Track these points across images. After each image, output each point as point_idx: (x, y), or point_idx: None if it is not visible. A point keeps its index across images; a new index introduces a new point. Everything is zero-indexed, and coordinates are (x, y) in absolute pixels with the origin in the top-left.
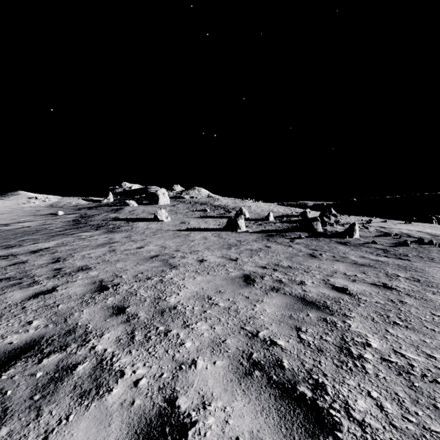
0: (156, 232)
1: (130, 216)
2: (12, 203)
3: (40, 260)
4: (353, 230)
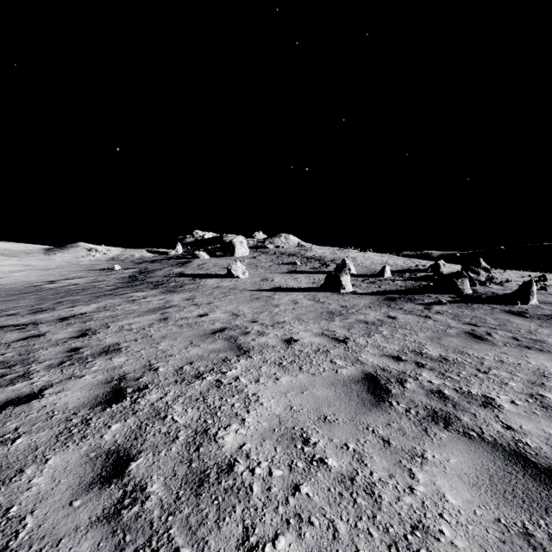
0: (228, 292)
1: (199, 271)
2: (71, 257)
3: (62, 332)
4: (529, 292)
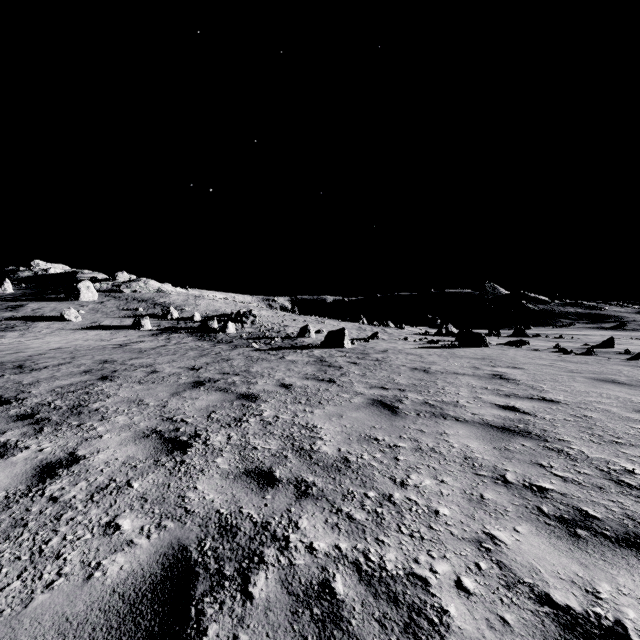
0: (55, 331)
1: (33, 315)
2: None
3: None
4: (226, 327)
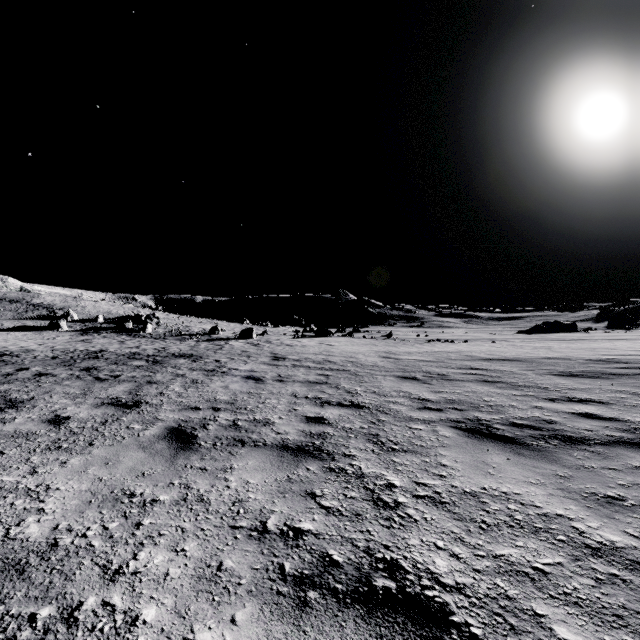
0: None
1: None
2: None
3: None
4: (146, 328)
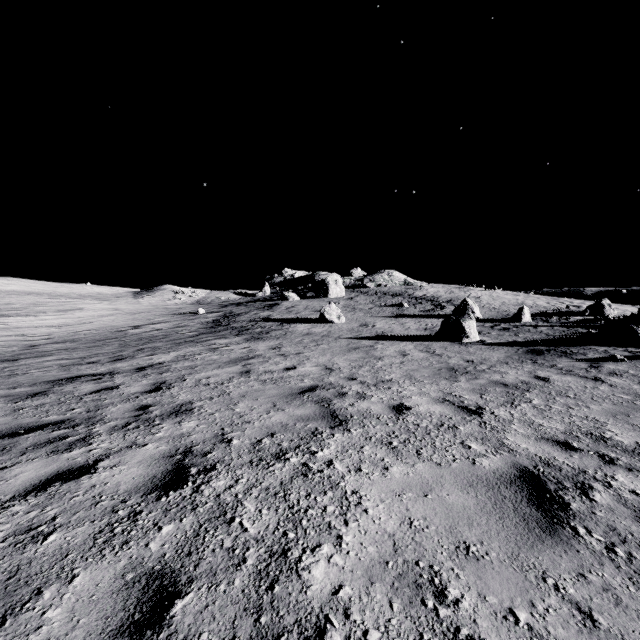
0: (320, 340)
1: (287, 314)
2: (158, 300)
3: (136, 385)
4: None
